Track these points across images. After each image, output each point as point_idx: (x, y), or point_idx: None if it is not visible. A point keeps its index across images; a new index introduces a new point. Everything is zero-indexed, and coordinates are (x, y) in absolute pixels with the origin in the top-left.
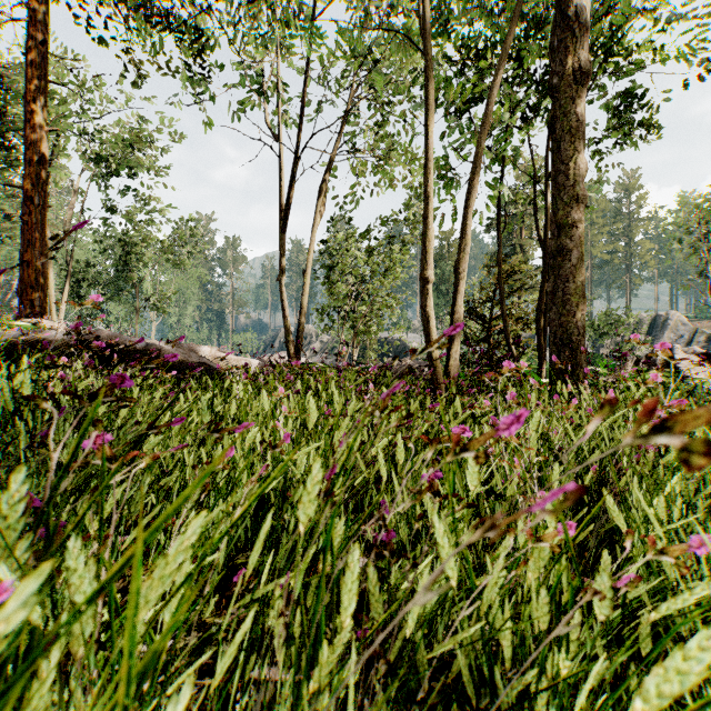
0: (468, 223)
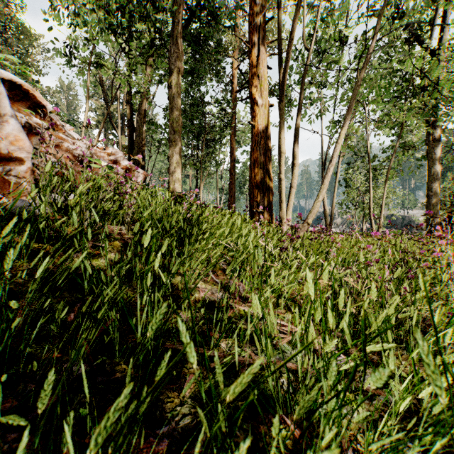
0: (384, 196)
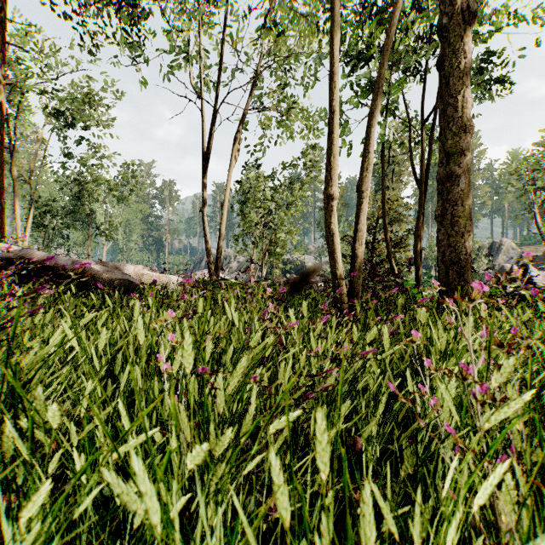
0: (370, 143)
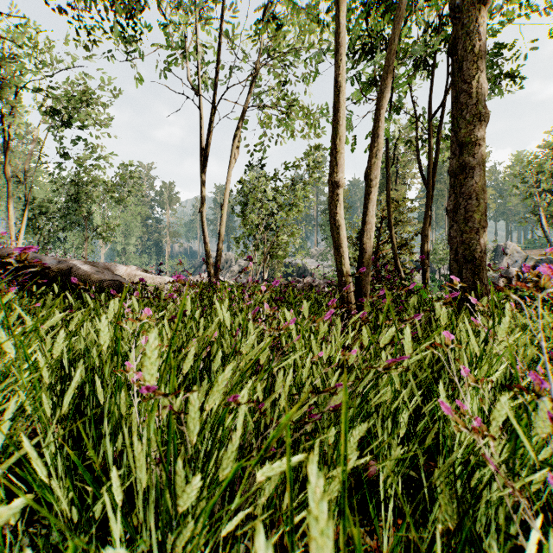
0: (380, 126)
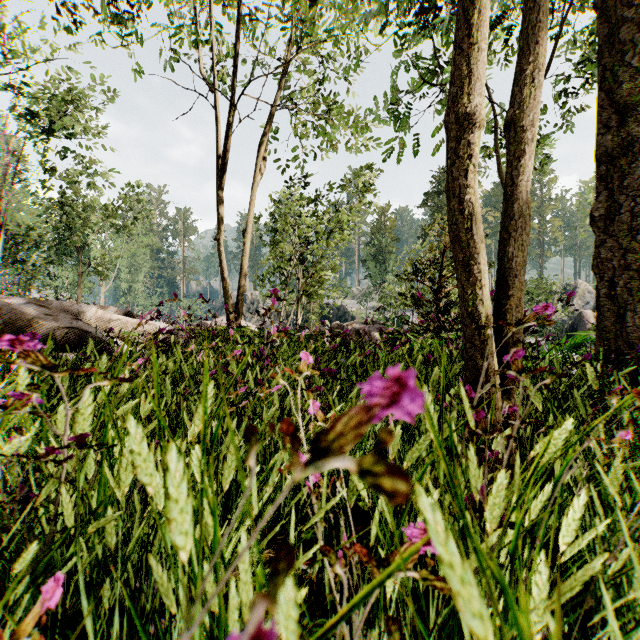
0: (539, 20)
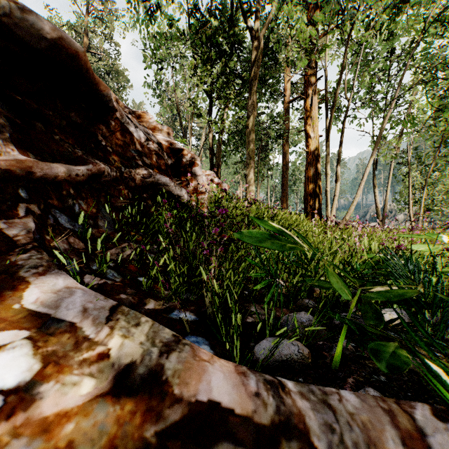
0: (422, 196)
